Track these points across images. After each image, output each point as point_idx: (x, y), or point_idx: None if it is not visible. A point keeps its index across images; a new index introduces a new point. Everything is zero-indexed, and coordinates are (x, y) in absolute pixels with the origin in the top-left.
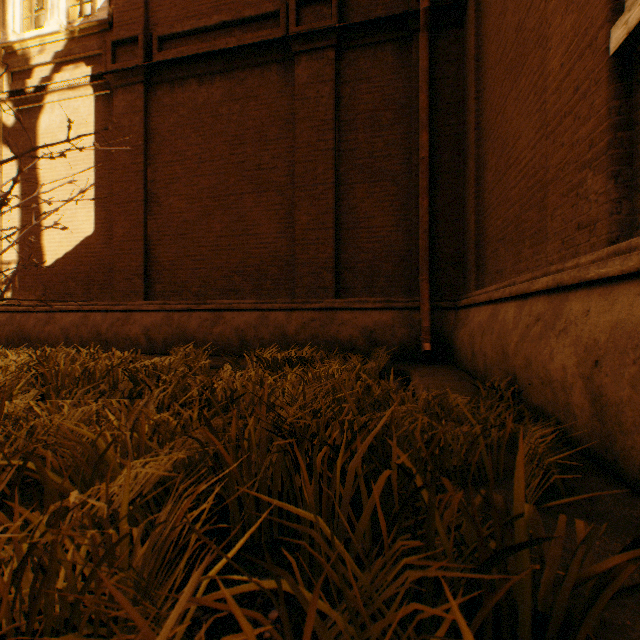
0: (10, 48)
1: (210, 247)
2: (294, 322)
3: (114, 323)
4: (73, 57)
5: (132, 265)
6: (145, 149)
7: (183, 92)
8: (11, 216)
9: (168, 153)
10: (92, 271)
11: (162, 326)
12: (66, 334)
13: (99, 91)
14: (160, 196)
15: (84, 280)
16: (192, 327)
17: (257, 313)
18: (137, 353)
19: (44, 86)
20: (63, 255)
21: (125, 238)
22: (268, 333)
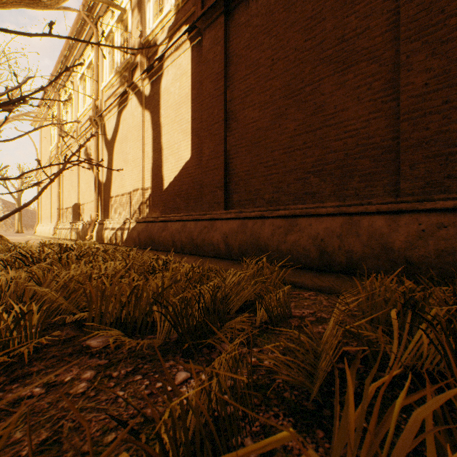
0: (147, 42)
1: (282, 150)
2: (402, 230)
3: (201, 230)
4: (178, 25)
5: (215, 179)
6: (224, 73)
7: (256, 2)
8: (148, 157)
9: (243, 69)
10: (189, 188)
11: (237, 233)
12: (172, 238)
13: (193, 41)
14: (236, 112)
15: (184, 196)
16: (264, 235)
17: (341, 218)
18: (217, 257)
19: (162, 56)
20: (173, 179)
21: (210, 157)
22: (358, 244)
